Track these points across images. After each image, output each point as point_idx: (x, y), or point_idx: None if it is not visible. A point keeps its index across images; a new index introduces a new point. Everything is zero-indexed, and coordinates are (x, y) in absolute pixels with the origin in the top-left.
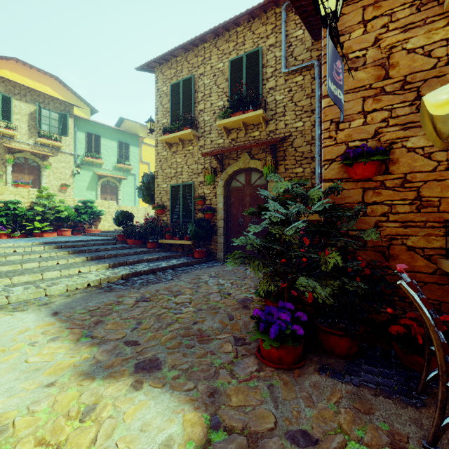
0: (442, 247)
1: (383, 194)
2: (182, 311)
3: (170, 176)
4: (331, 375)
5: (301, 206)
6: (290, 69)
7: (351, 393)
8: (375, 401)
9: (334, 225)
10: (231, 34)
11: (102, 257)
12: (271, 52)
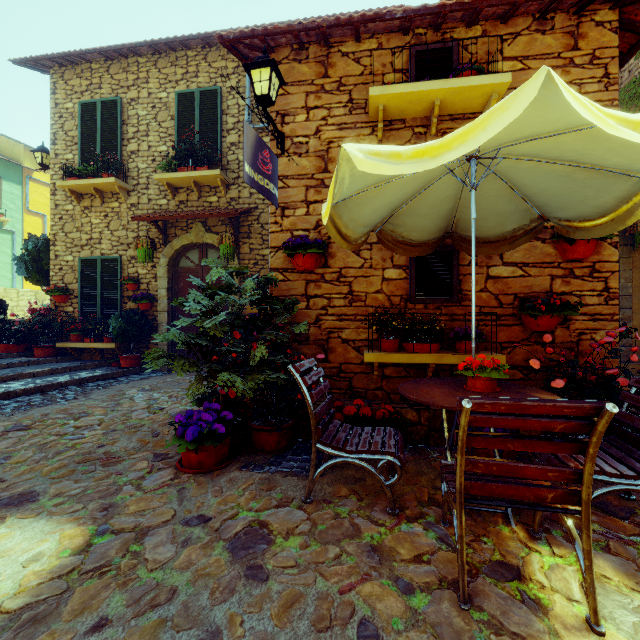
0: (367, 339)
1: (323, 287)
2: (83, 435)
3: (80, 244)
4: (252, 469)
5: (230, 298)
6: (255, 126)
7: (263, 479)
8: (282, 480)
9: (271, 318)
10: (178, 56)
11: None
12: (233, 97)
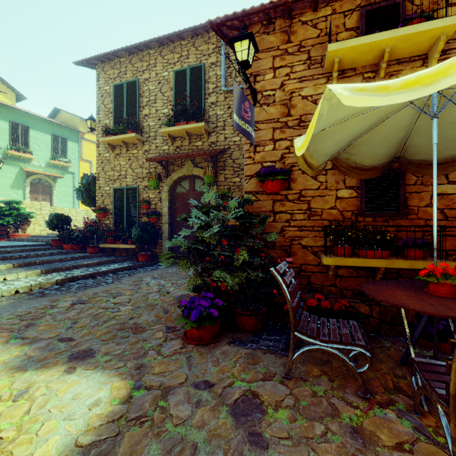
0: (323, 245)
1: (286, 205)
2: (119, 309)
3: (113, 179)
4: (238, 345)
5: (219, 214)
6: (228, 89)
7: (248, 354)
8: (263, 357)
9: (248, 229)
10: (175, 46)
11: (33, 263)
12: (212, 69)
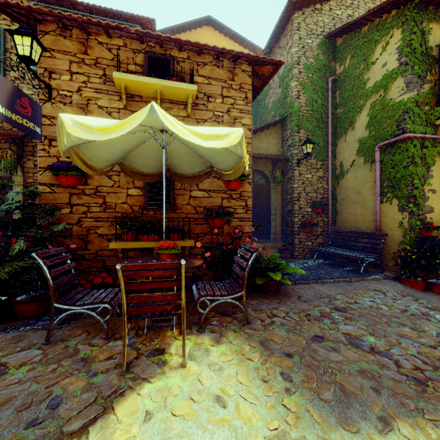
0: (117, 233)
1: (84, 199)
2: None
3: None
4: (8, 331)
5: None
6: None
7: (16, 336)
8: (32, 334)
9: (35, 220)
10: None
11: None
12: None
